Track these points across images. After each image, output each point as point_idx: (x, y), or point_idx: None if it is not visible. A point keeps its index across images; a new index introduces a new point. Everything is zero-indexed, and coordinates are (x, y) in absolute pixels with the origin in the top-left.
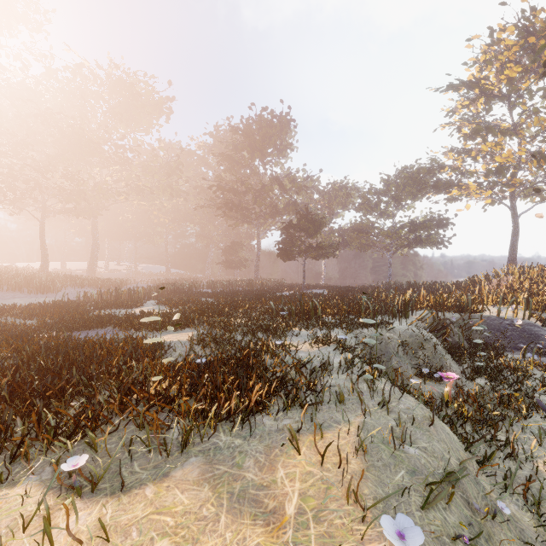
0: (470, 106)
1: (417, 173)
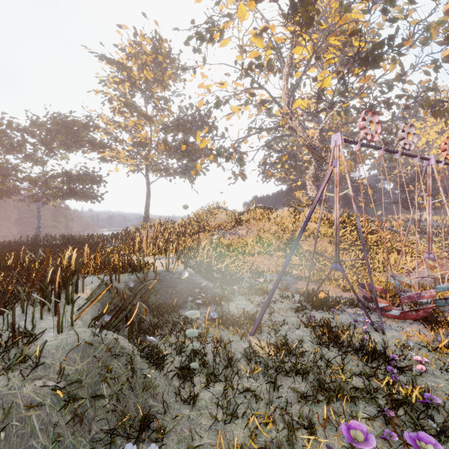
0: (120, 84)
1: (72, 124)
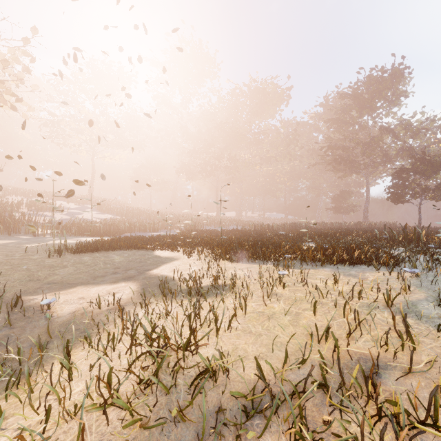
0: None
1: None
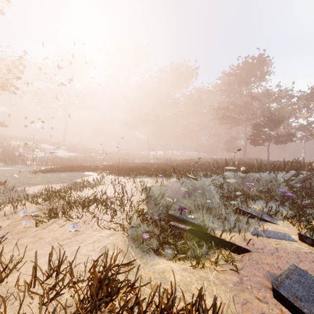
0: None
1: None
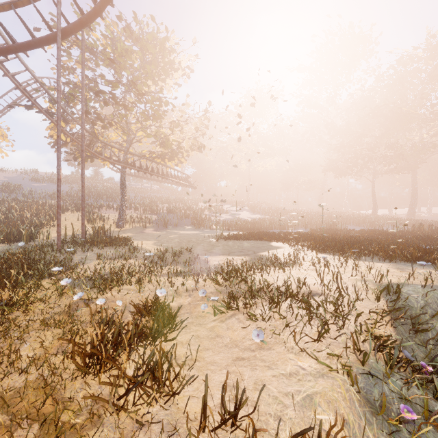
0: None
1: None
